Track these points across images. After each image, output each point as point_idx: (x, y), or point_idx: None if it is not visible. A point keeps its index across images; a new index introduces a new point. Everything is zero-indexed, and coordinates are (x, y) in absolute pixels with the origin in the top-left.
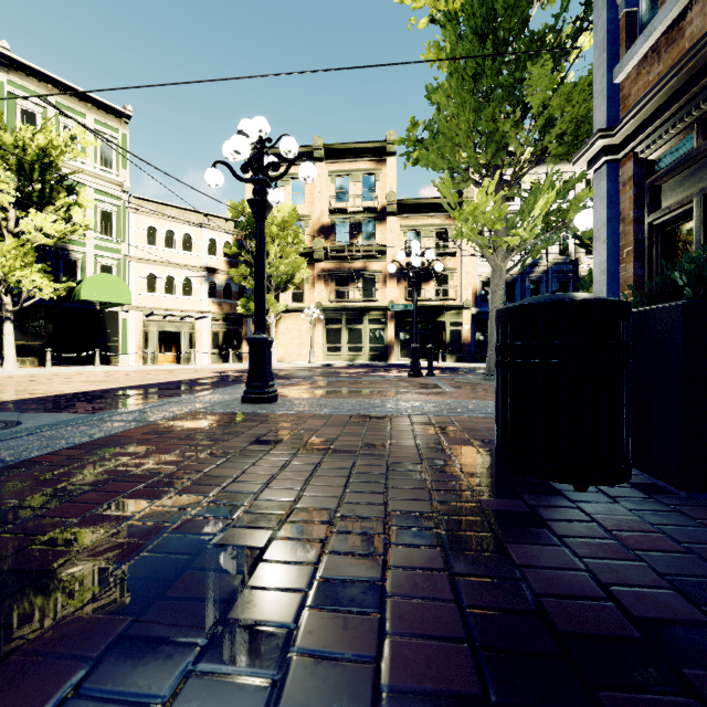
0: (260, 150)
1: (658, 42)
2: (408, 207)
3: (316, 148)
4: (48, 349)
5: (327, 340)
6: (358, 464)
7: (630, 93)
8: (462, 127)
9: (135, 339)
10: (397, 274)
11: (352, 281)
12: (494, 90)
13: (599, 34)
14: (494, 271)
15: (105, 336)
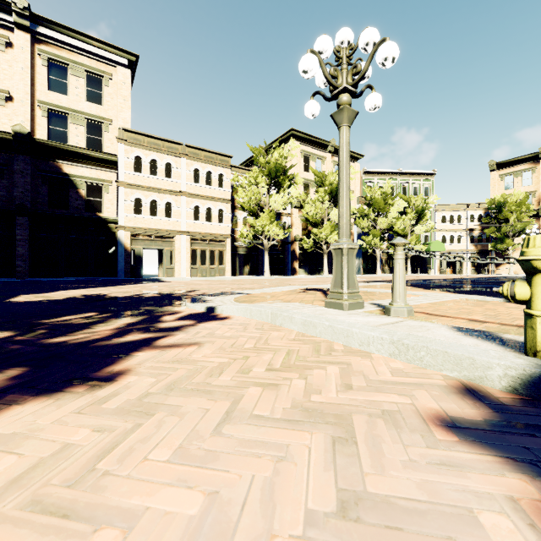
0: (535, 231)
1: None
2: None
3: None
4: (418, 268)
5: None
6: None
7: None
8: None
9: (436, 264)
10: None
11: None
12: None
13: None
14: None
15: (426, 263)
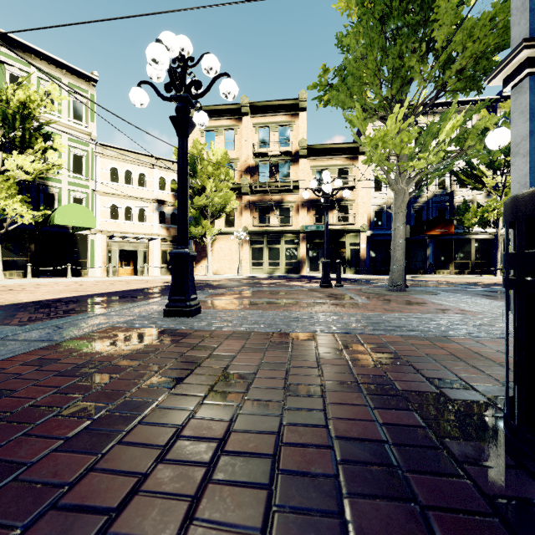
0: (182, 69)
1: None
2: (316, 151)
3: (243, 105)
4: (28, 264)
5: (252, 257)
6: (284, 435)
7: None
8: (369, 66)
9: (100, 256)
10: (307, 204)
11: (272, 210)
12: (400, 30)
13: None
14: (397, 195)
15: (77, 253)
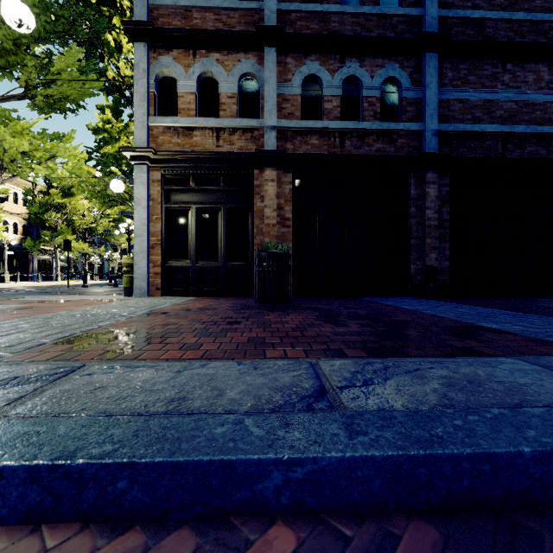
0: None
1: (178, 128)
2: None
3: None
4: None
5: None
6: (267, 316)
7: (158, 137)
8: None
9: None
10: None
11: None
12: None
13: (140, 88)
14: None
15: None
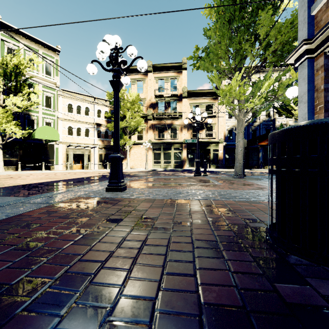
0: (116, 54)
1: None
2: (192, 94)
3: (148, 66)
4: (19, 162)
5: (154, 158)
6: (171, 240)
7: (321, 19)
8: (222, 48)
9: (62, 157)
10: (187, 126)
11: (166, 129)
12: (239, 27)
13: None
14: (238, 122)
15: (48, 156)
